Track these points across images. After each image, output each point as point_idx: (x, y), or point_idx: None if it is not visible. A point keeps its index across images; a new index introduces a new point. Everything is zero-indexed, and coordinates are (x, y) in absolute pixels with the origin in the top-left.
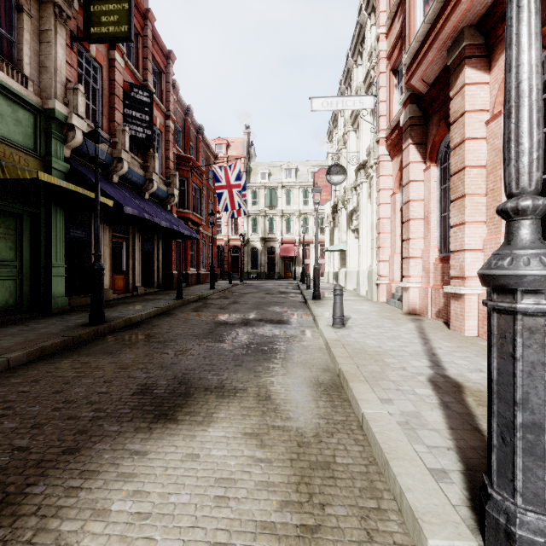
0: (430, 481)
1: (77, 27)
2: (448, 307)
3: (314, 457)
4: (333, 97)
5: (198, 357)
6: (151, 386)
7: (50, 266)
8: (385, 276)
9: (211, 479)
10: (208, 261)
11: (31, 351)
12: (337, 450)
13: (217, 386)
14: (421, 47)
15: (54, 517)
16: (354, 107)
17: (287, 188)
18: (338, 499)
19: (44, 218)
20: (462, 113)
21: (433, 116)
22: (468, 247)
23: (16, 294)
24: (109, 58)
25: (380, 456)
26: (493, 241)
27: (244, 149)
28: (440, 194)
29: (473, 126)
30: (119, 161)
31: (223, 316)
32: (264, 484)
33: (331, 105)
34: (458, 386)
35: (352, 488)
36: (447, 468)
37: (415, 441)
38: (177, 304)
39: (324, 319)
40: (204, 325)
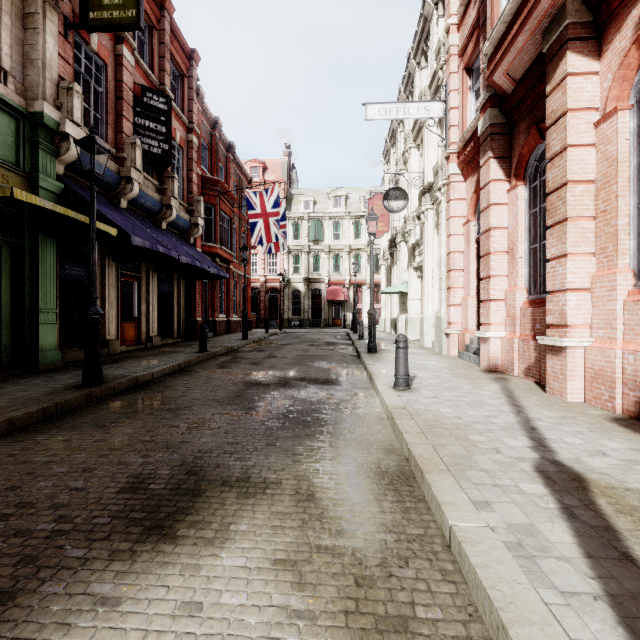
0: None
1: (73, 13)
2: (541, 363)
3: (382, 607)
4: (392, 103)
5: (218, 433)
6: (147, 478)
7: (37, 311)
8: (456, 324)
9: None
10: (241, 306)
11: None
12: (416, 593)
13: (240, 477)
14: (509, 30)
15: None
16: (418, 115)
17: (336, 220)
18: None
19: (30, 251)
20: (564, 113)
21: (520, 122)
22: (572, 286)
23: None
24: (116, 54)
25: (487, 610)
26: (606, 277)
27: (284, 173)
28: (529, 221)
29: (577, 129)
30: (128, 182)
31: (256, 373)
32: None
33: (390, 113)
34: (579, 478)
35: None
36: None
37: (539, 581)
38: (200, 359)
39: (383, 378)
40: (230, 386)
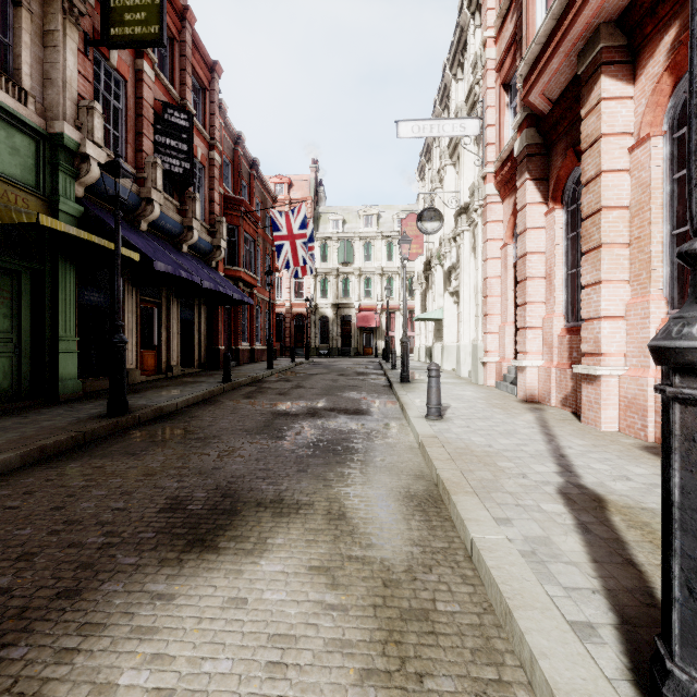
0: (572, 641)
1: (93, 28)
2: (578, 393)
3: (406, 603)
4: (426, 120)
5: (249, 460)
6: (184, 500)
7: (57, 339)
8: (493, 353)
9: (262, 635)
10: (265, 333)
11: (27, 452)
12: (438, 592)
13: (274, 499)
14: (543, 51)
15: (35, 696)
16: (453, 132)
17: (367, 240)
18: (441, 666)
19: (50, 277)
20: (598, 138)
21: (558, 143)
22: (606, 314)
23: (12, 376)
24: (136, 69)
25: (498, 602)
26: (639, 305)
27: (311, 190)
28: (567, 245)
29: (612, 154)
30: (149, 203)
31: (284, 404)
32: (337, 643)
33: (423, 130)
34: (599, 499)
35: (461, 649)
36: (594, 621)
37: (546, 580)
38: (224, 389)
39: (415, 408)
40: (258, 416)
